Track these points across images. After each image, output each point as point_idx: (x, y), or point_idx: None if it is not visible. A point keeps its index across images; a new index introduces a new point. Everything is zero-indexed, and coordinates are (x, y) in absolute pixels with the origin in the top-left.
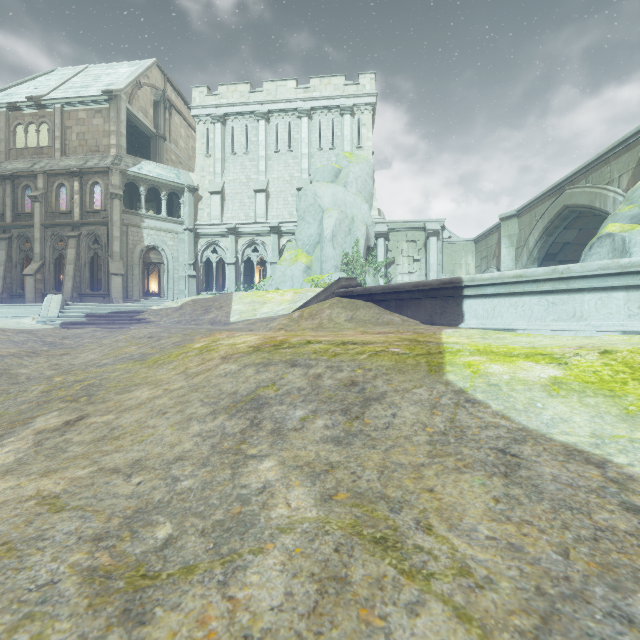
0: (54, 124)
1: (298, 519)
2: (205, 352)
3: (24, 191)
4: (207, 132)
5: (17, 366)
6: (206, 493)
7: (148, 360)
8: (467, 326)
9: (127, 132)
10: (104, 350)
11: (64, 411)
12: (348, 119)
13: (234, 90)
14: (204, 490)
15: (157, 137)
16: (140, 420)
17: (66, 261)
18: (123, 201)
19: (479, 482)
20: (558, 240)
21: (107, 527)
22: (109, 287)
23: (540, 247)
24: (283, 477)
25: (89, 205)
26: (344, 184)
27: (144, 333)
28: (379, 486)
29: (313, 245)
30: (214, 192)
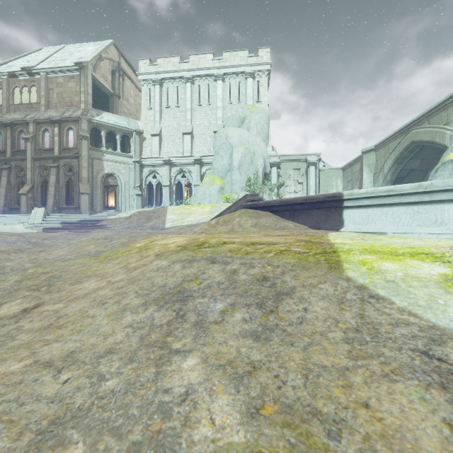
0: (41, 87)
1: (224, 445)
2: (143, 250)
3: (19, 134)
4: (149, 92)
5: (5, 260)
6: (127, 398)
7: (100, 256)
8: (346, 230)
9: (93, 93)
10: (71, 248)
11: (26, 299)
12: (250, 81)
13: (168, 61)
14: (126, 394)
15: (114, 96)
16: (83, 309)
17: (49, 184)
18: (90, 141)
19: (417, 396)
20: (406, 167)
21: (13, 448)
22: (79, 203)
23: (392, 172)
24: (206, 380)
25: (65, 144)
26: (247, 128)
27: (101, 235)
28: (307, 396)
29: (225, 172)
30: (154, 134)
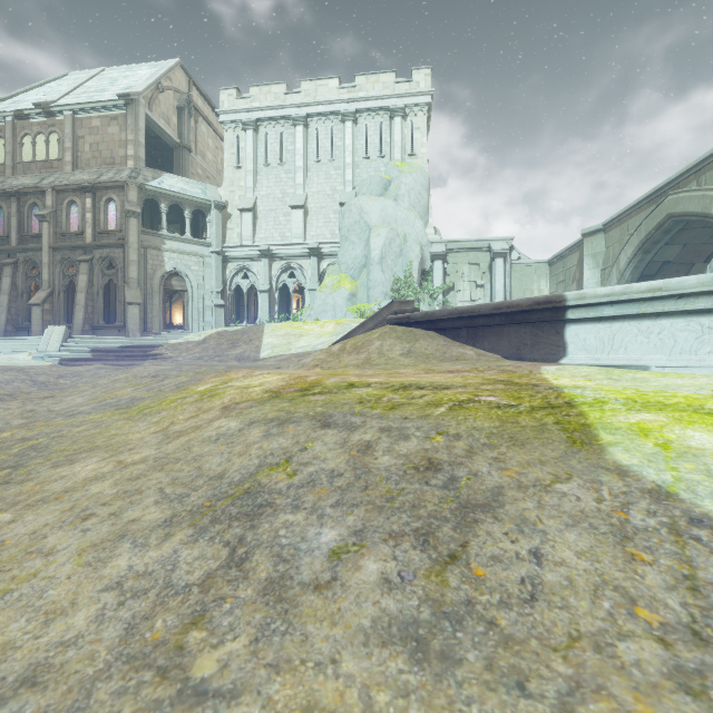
0: (65, 134)
1: None
2: (206, 398)
3: (31, 210)
4: (237, 141)
5: None
6: None
7: (133, 408)
8: (572, 362)
9: (149, 144)
10: (96, 392)
11: None
12: (399, 122)
13: (268, 92)
14: None
15: (181, 148)
16: (39, 531)
17: (77, 289)
18: (142, 221)
19: None
20: (656, 258)
21: None
22: (125, 318)
23: (634, 267)
24: None
25: (103, 225)
26: (395, 197)
27: (149, 371)
28: None
29: (358, 269)
30: (245, 209)
